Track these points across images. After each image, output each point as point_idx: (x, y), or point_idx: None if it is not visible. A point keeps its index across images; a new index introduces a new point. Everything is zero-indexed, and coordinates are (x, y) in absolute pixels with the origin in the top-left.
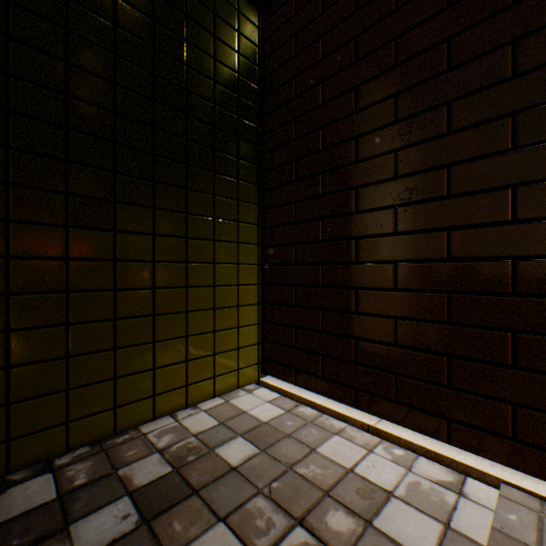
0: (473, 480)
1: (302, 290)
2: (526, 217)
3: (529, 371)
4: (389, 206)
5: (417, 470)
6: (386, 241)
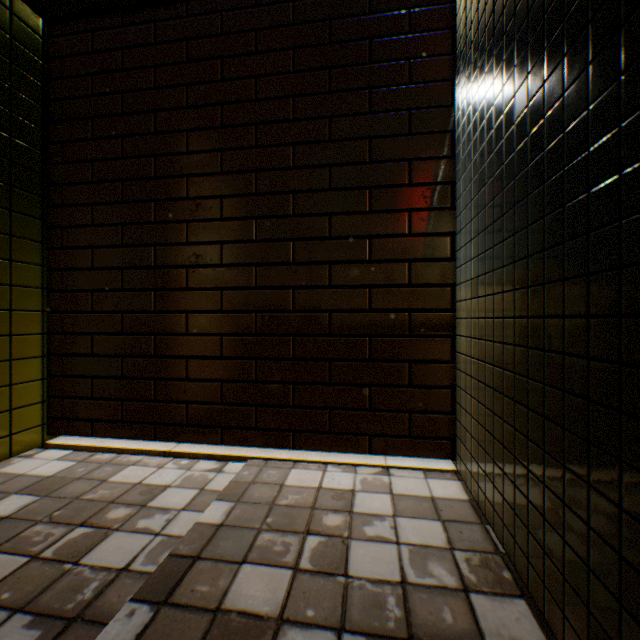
0: (233, 462)
1: (102, 338)
2: (263, 285)
3: (264, 383)
4: (183, 266)
5: (196, 468)
6: (181, 295)
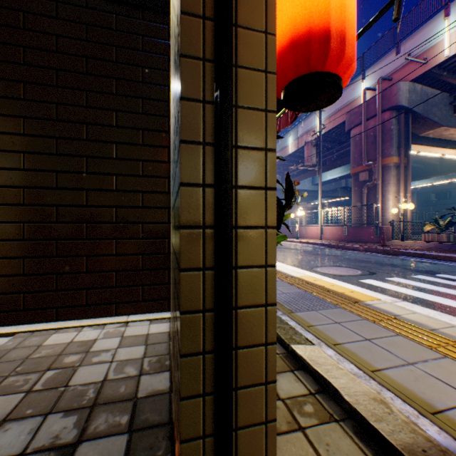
0: (1, 338)
1: None
2: (31, 203)
3: (32, 275)
4: None
5: None
6: None
